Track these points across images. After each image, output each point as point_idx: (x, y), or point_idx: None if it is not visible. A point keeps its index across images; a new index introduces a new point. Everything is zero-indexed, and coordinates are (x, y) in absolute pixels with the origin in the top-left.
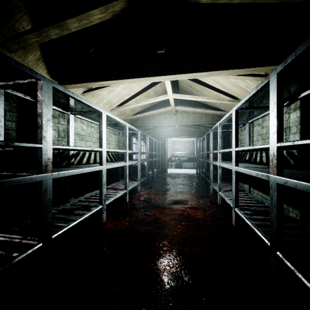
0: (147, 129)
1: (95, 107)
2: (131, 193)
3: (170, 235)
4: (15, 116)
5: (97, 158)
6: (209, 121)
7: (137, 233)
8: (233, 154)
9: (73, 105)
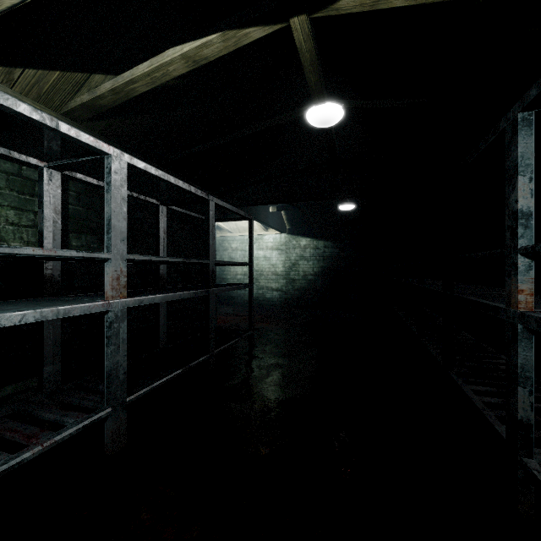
0: None
1: None
2: None
3: None
4: None
5: None
6: None
7: None
8: None
9: None
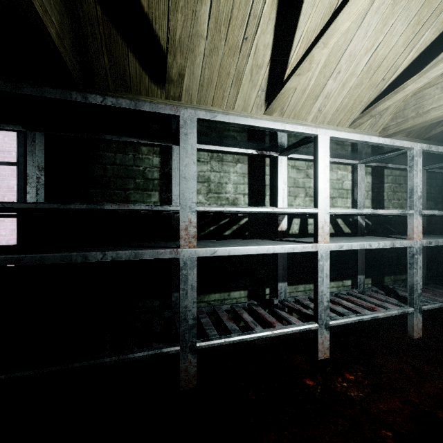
0: None
1: None
2: None
3: None
4: None
5: None
6: (55, 26)
7: None
8: (418, 220)
9: None
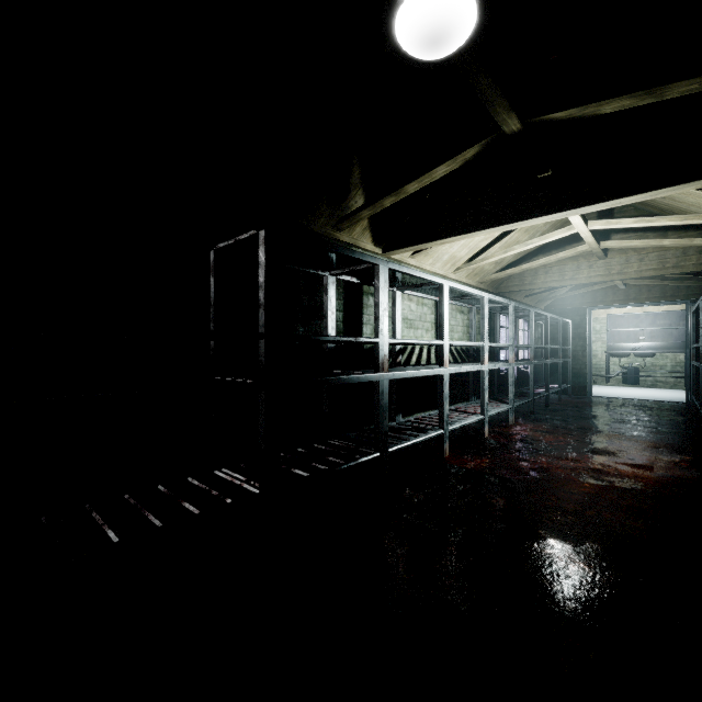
0: (533, 293)
1: (433, 279)
2: (494, 425)
3: (564, 491)
4: (342, 304)
5: (432, 356)
6: None
7: (501, 478)
8: None
9: (403, 280)
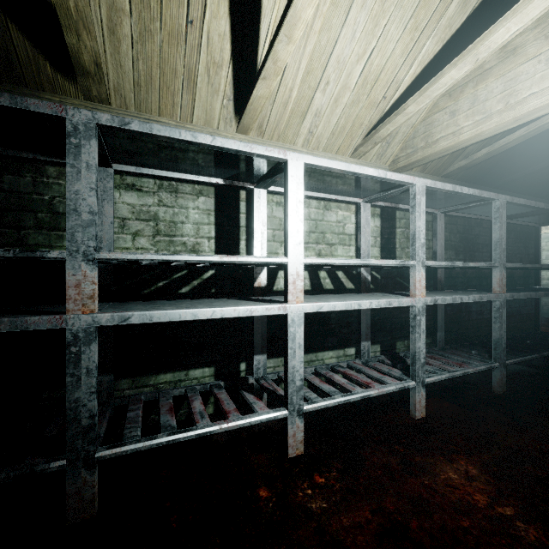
0: None
1: None
2: None
3: None
4: None
5: None
6: None
7: None
8: (421, 273)
9: None
